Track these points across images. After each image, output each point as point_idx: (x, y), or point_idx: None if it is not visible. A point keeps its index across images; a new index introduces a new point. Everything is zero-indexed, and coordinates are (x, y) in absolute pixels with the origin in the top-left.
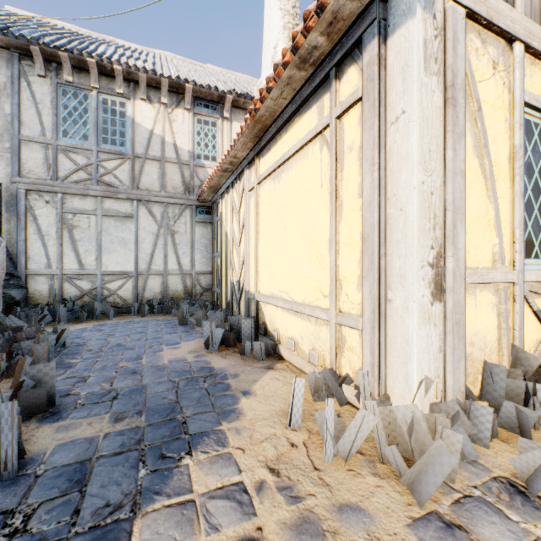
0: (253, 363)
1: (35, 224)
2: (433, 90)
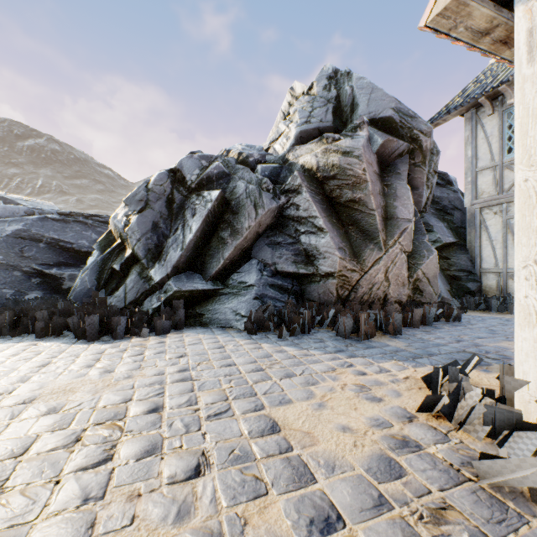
0: None
1: (485, 233)
2: None
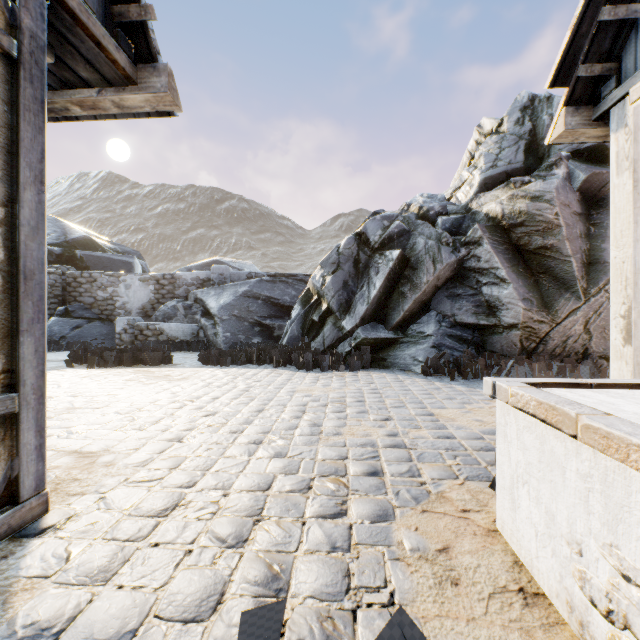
0: None
1: None
2: (624, 183)
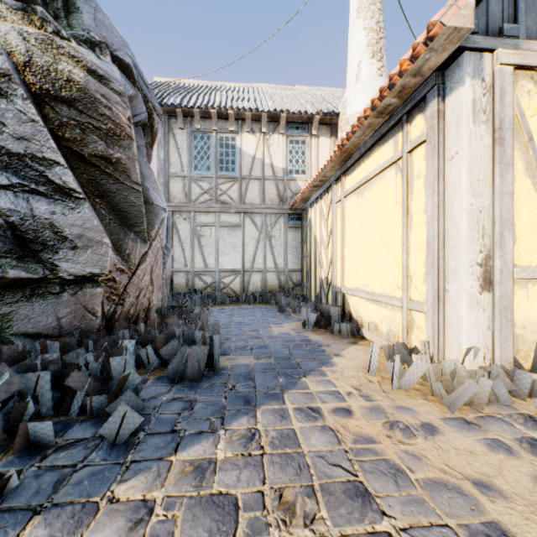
0: (340, 340)
1: (177, 235)
2: (481, 134)
